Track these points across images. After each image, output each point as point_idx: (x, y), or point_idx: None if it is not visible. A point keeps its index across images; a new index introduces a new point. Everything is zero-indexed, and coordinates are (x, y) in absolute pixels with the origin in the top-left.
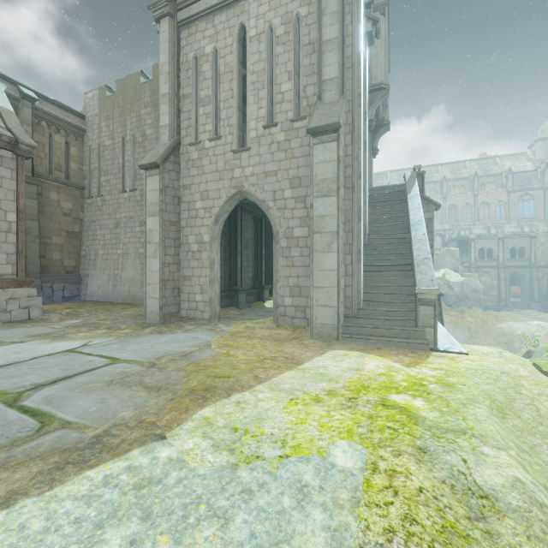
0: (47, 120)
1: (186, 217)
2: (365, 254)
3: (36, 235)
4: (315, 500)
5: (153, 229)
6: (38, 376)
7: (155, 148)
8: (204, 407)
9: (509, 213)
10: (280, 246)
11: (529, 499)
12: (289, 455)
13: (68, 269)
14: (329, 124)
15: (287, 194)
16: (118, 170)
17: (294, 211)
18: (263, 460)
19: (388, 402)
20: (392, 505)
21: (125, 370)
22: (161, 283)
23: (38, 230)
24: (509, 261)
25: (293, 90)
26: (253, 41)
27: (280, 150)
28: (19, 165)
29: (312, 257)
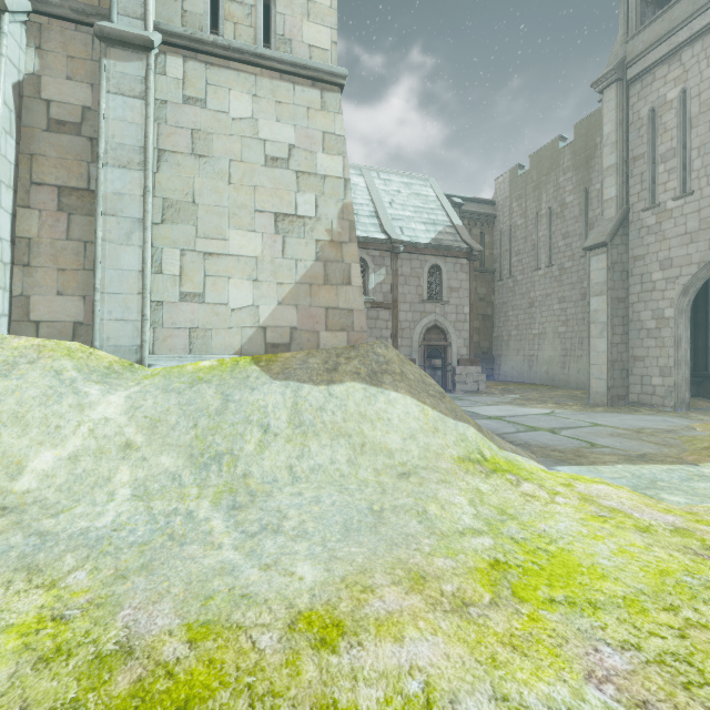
0: (468, 218)
1: (637, 292)
2: None
3: None
4: None
5: (599, 309)
6: (548, 424)
7: (598, 225)
8: None
9: None
10: None
11: None
12: None
13: (483, 350)
14: None
15: None
16: (531, 248)
17: None
18: None
19: None
20: None
21: (615, 431)
22: (609, 364)
23: None
24: None
25: None
26: None
27: None
28: (470, 268)
29: None
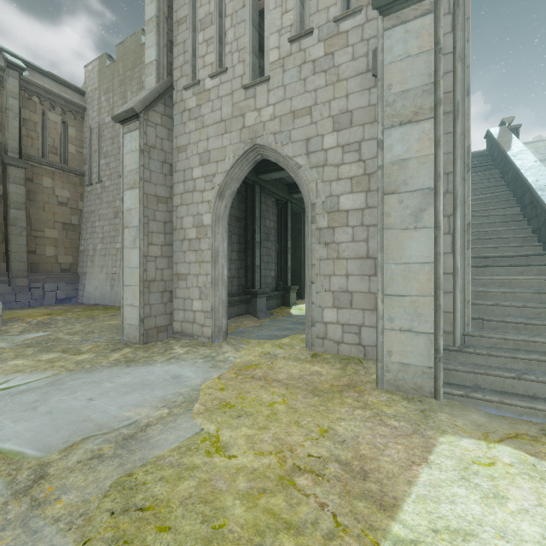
0: (39, 95)
1: (180, 192)
2: None
3: (23, 226)
4: None
5: (132, 208)
6: None
7: (137, 95)
8: None
9: None
10: (317, 226)
11: None
12: None
13: (64, 266)
14: None
15: (328, 142)
16: (118, 150)
17: (341, 168)
18: None
19: None
20: None
21: None
22: (141, 285)
23: (25, 221)
24: None
25: None
26: None
27: (317, 72)
28: None
29: (380, 238)
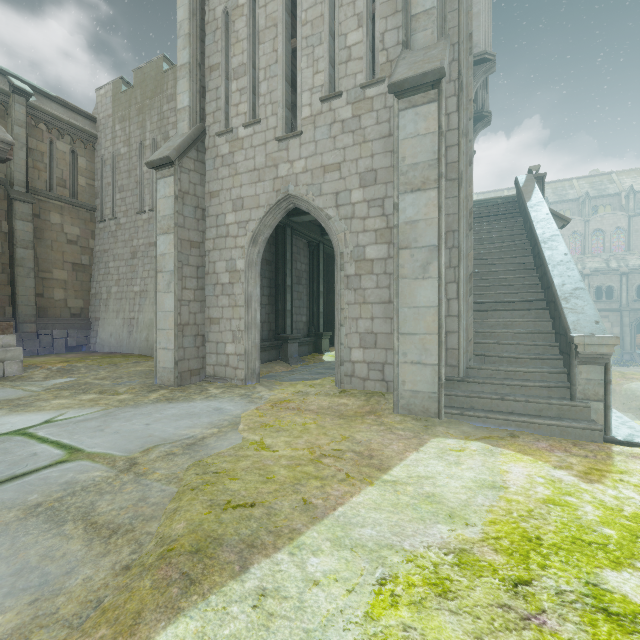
0: (47, 122)
1: (213, 237)
2: None
3: (30, 267)
4: None
5: (166, 253)
6: None
7: (170, 140)
8: (176, 615)
9: (630, 243)
10: (345, 273)
11: None
12: None
13: (74, 311)
14: (425, 72)
15: (355, 197)
16: (136, 185)
17: (367, 221)
18: None
19: (612, 603)
20: None
21: (77, 477)
22: (176, 328)
23: (33, 261)
24: (635, 302)
25: (364, 41)
26: None
27: (345, 132)
28: None
29: (396, 286)
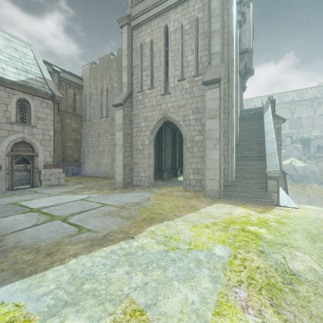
0: (65, 82)
1: (136, 131)
2: (236, 150)
3: (60, 141)
4: (205, 266)
5: (119, 138)
6: (72, 210)
7: (120, 95)
8: (150, 226)
9: None
10: (187, 146)
11: (318, 278)
12: (193, 249)
13: (75, 159)
14: (214, 78)
15: (191, 117)
16: (99, 106)
17: (195, 127)
18: (180, 249)
19: (245, 229)
20: (242, 272)
21: (110, 209)
22: (123, 166)
23: (61, 139)
24: None
25: (194, 59)
26: (172, 34)
27: (187, 93)
28: (54, 107)
29: (205, 152)
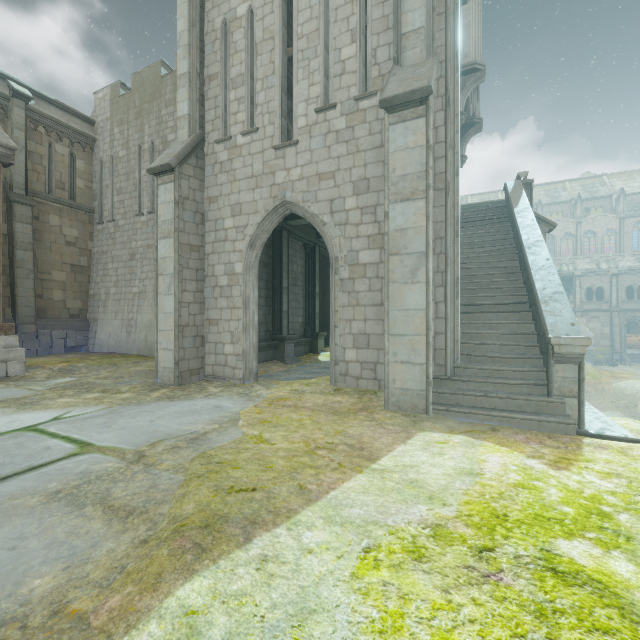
0: (46, 125)
1: (212, 241)
2: None
3: (30, 268)
4: None
5: (167, 256)
6: None
7: (170, 147)
8: (191, 575)
9: (620, 244)
10: (339, 277)
11: None
12: None
13: (73, 312)
14: (414, 90)
15: (349, 204)
16: (134, 188)
17: (360, 228)
18: None
19: (560, 564)
20: None
21: (91, 468)
22: (177, 330)
23: (32, 263)
24: (624, 303)
25: (358, 55)
26: None
27: (339, 141)
28: None
29: (387, 290)
